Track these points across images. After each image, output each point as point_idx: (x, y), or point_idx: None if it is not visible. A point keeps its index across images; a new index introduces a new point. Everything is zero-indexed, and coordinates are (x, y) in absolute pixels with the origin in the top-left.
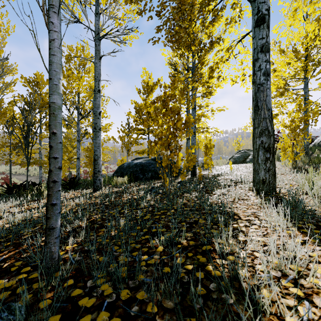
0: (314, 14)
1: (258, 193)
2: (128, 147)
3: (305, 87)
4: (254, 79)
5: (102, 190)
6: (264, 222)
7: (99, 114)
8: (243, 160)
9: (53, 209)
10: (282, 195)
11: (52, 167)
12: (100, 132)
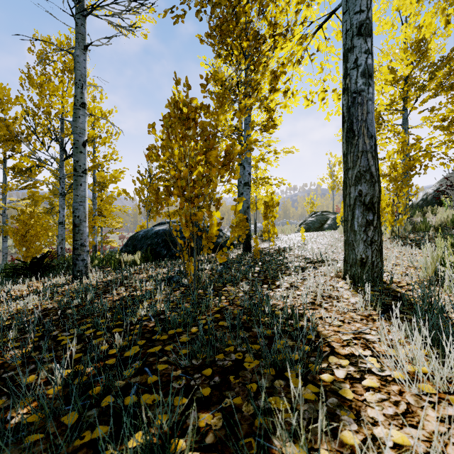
0: None
1: (354, 284)
2: (149, 206)
3: (404, 122)
4: (346, 85)
5: (85, 278)
6: (393, 373)
7: (83, 145)
8: (319, 226)
9: None
10: (401, 291)
11: None
12: (85, 176)
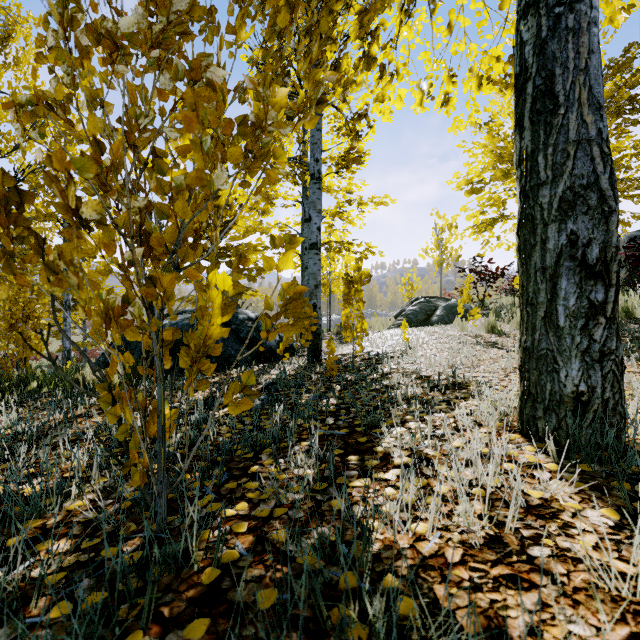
0: None
1: (560, 453)
2: None
3: None
4: None
5: None
6: None
7: None
8: (425, 318)
9: None
10: None
11: None
12: None
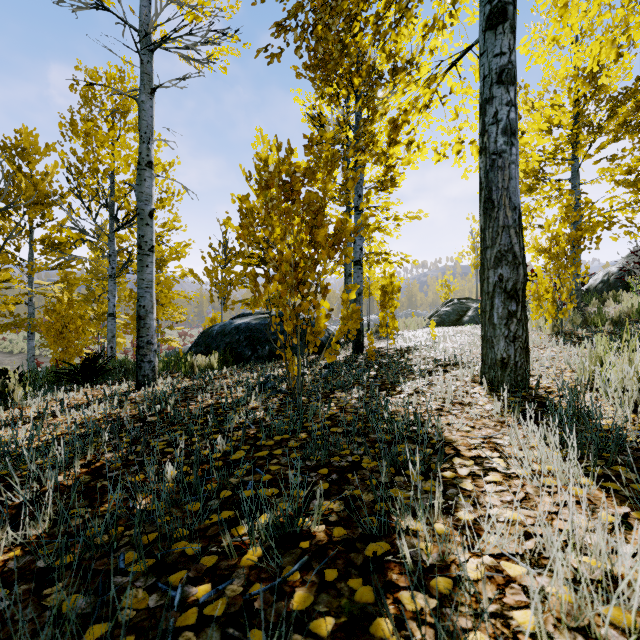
0: (600, 18)
1: (493, 390)
2: (224, 291)
3: (574, 176)
4: (484, 143)
5: (155, 385)
6: (516, 467)
7: (150, 216)
8: (457, 318)
9: None
10: (545, 395)
11: None
12: (152, 255)
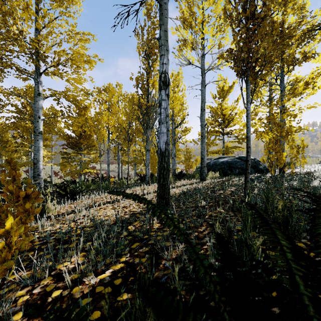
0: None
1: None
2: (207, 148)
3: None
4: None
5: (209, 179)
6: None
7: (205, 126)
8: None
9: (248, 174)
10: None
11: (249, 159)
12: (205, 138)
